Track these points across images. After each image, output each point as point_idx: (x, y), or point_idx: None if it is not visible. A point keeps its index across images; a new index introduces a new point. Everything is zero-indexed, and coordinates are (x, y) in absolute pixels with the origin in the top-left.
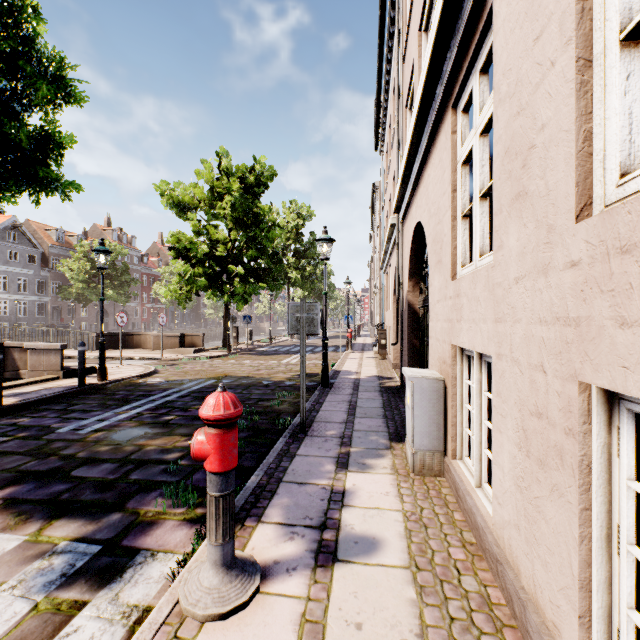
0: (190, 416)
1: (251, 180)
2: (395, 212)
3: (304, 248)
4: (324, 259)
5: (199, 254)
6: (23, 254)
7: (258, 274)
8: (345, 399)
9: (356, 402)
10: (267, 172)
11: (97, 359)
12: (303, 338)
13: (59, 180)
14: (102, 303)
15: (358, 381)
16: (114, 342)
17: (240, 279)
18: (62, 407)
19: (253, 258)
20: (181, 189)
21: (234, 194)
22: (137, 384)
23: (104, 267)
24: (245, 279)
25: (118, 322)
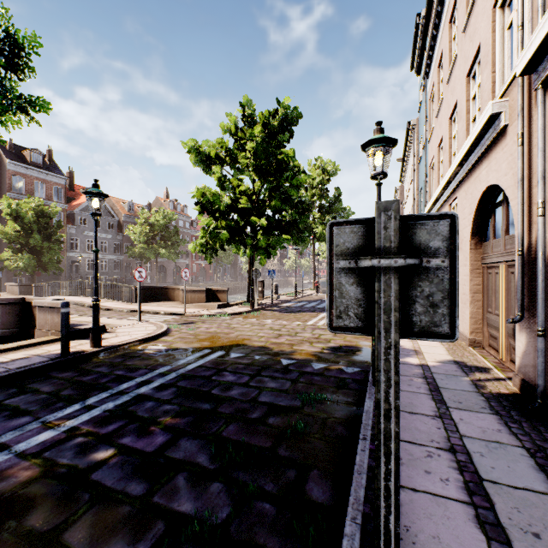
0: (138, 455)
1: (274, 125)
2: (525, 69)
3: (329, 203)
4: (377, 175)
5: (221, 206)
6: (104, 222)
7: (282, 226)
8: (435, 436)
9: (468, 454)
10: (291, 115)
11: (129, 312)
12: (387, 348)
13: (9, 89)
14: (95, 255)
15: (429, 373)
16: (151, 295)
17: (263, 231)
18: (1, 397)
19: (277, 209)
20: (209, 147)
21: (256, 139)
22: (131, 353)
23: (97, 213)
24: (268, 231)
25: (136, 277)
